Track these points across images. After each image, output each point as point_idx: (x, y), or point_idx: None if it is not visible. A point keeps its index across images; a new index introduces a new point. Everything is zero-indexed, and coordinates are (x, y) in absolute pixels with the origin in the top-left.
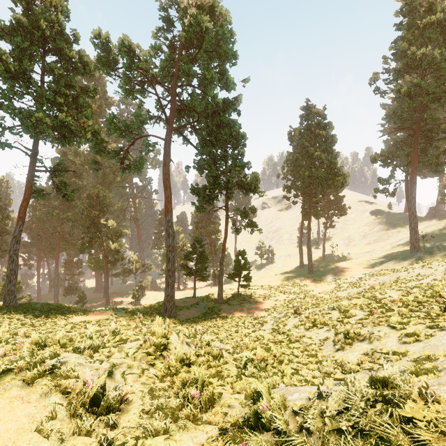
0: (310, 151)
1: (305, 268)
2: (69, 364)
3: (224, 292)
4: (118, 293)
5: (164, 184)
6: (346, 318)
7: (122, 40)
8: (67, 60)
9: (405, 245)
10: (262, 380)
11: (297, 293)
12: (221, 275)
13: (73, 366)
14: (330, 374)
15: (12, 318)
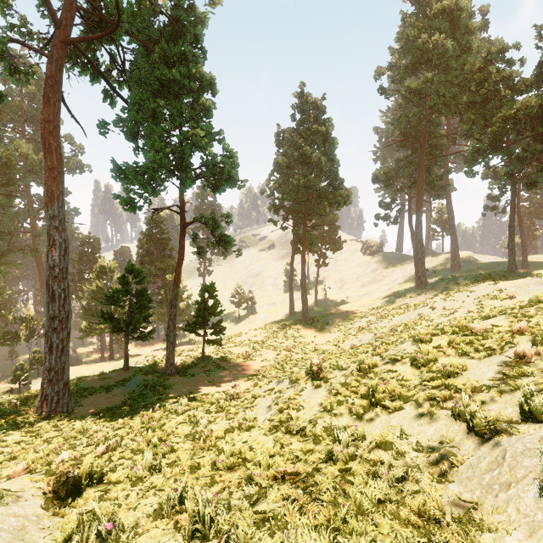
0: (306, 153)
1: (297, 316)
2: None
3: (181, 356)
4: None
5: (44, 142)
6: (446, 377)
7: None
8: None
9: (404, 284)
10: None
11: (292, 348)
12: (172, 326)
13: None
14: None
15: None
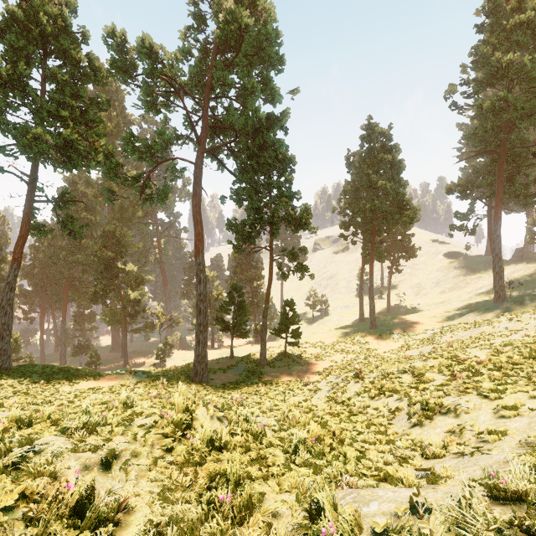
0: (373, 179)
1: (366, 322)
2: (46, 454)
3: (267, 351)
4: (139, 352)
5: (194, 218)
6: (422, 383)
7: (141, 40)
8: (73, 64)
9: (487, 294)
10: (319, 471)
11: (357, 352)
12: (264, 330)
13: (51, 457)
14: (407, 459)
15: (3, 384)
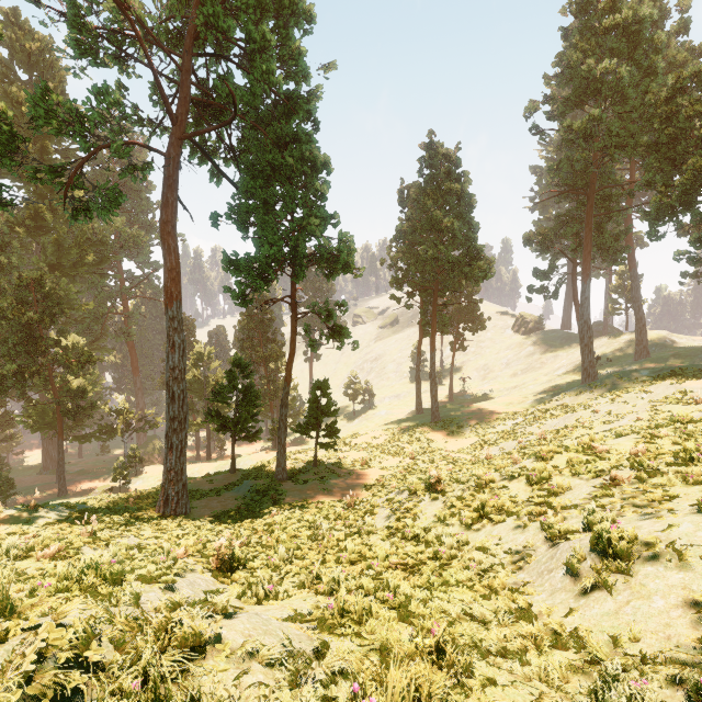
0: (436, 217)
1: (425, 414)
2: None
3: (289, 459)
4: (88, 472)
5: (164, 243)
6: (551, 495)
7: None
8: None
9: (569, 375)
10: None
11: (417, 454)
12: (283, 427)
13: None
14: None
15: None
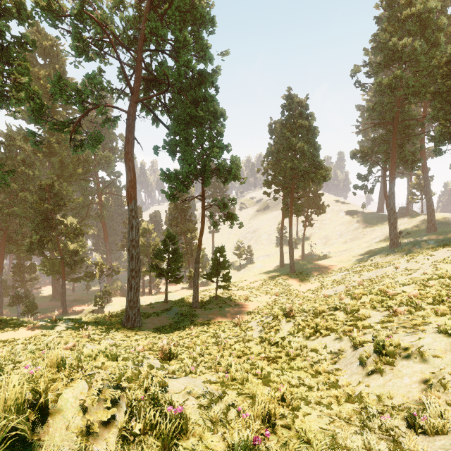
0: (292, 142)
1: (286, 267)
2: None
3: (200, 295)
4: (79, 300)
5: (127, 165)
6: (358, 320)
7: None
8: None
9: (381, 243)
10: None
11: (280, 293)
12: (196, 275)
13: None
14: (396, 437)
15: None
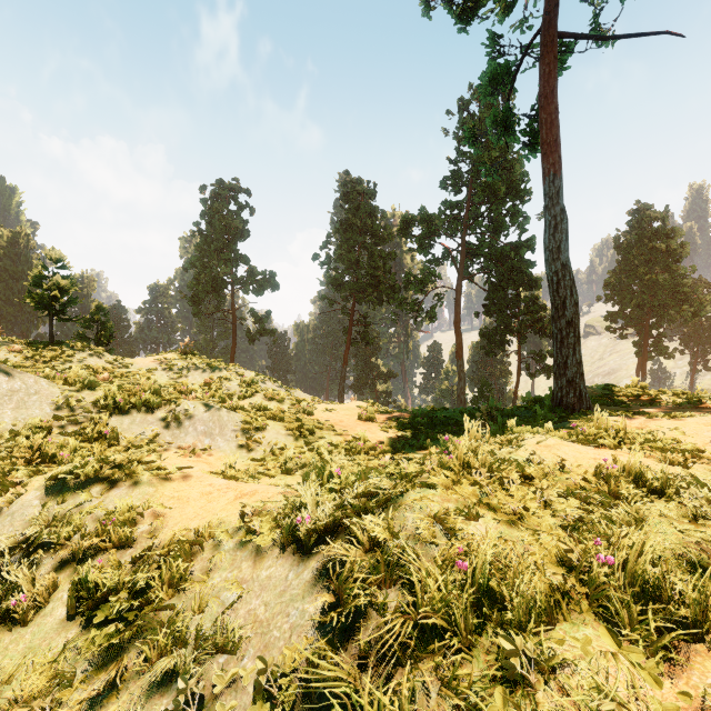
0: (641, 271)
1: None
2: None
3: None
4: None
5: (456, 332)
6: None
7: (423, 216)
8: (377, 235)
9: None
10: None
11: None
12: None
13: None
14: None
15: None
